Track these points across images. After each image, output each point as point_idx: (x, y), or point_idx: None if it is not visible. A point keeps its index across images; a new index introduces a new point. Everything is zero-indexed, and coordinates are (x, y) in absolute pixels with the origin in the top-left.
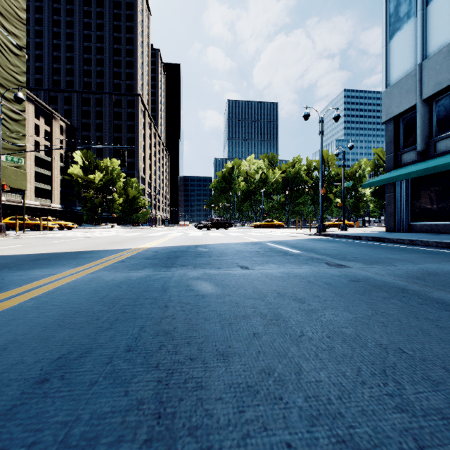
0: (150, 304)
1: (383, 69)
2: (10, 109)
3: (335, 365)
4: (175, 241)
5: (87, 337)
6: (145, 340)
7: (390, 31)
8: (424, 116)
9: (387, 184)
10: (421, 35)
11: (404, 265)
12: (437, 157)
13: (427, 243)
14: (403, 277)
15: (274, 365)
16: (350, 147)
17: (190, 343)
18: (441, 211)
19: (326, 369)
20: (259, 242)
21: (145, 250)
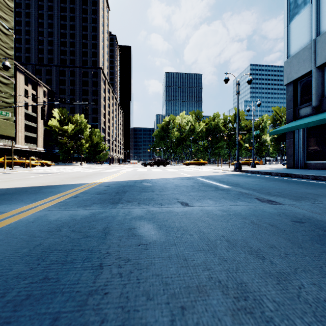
0: (82, 260)
1: (285, 44)
2: (0, 75)
3: None
4: (125, 176)
5: None
6: None
7: (290, 15)
8: (318, 79)
9: (287, 132)
10: (315, 17)
11: None
12: None
13: None
14: None
15: None
16: (258, 104)
17: None
18: None
19: None
20: (191, 177)
21: (99, 185)
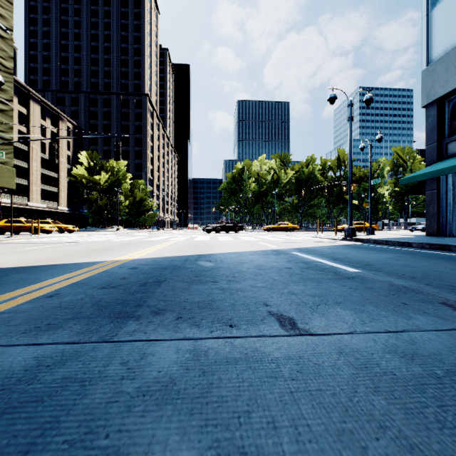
0: None
1: (423, 43)
2: None
3: None
4: (173, 248)
5: None
6: None
7: None
8: None
9: (428, 180)
10: None
11: None
12: None
13: None
14: None
15: None
16: (379, 139)
17: None
18: None
19: None
20: (281, 251)
21: (120, 265)
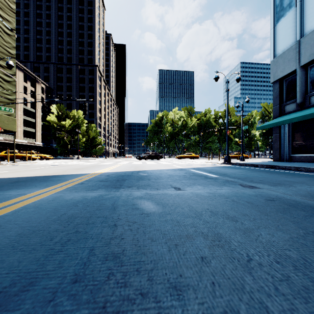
0: (101, 222)
1: (271, 44)
2: (4, 73)
3: (305, 305)
4: (122, 168)
5: (36, 263)
6: (94, 266)
7: (276, 18)
8: (301, 78)
9: (274, 127)
10: (299, 19)
11: (302, 186)
12: (311, 107)
13: (309, 169)
14: (308, 196)
15: (235, 304)
16: (247, 101)
17: (140, 270)
18: (313, 147)
19: (297, 311)
20: (183, 169)
21: (100, 175)
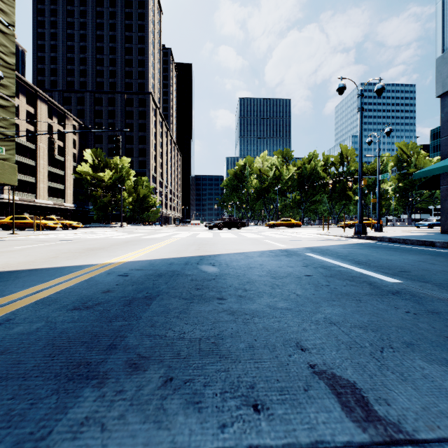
0: None
1: (438, 29)
2: None
3: None
4: (174, 248)
5: None
6: None
7: None
8: None
9: (443, 173)
10: None
11: None
12: None
13: None
14: None
15: None
16: (387, 132)
17: None
18: None
19: None
20: (292, 251)
21: (109, 270)
